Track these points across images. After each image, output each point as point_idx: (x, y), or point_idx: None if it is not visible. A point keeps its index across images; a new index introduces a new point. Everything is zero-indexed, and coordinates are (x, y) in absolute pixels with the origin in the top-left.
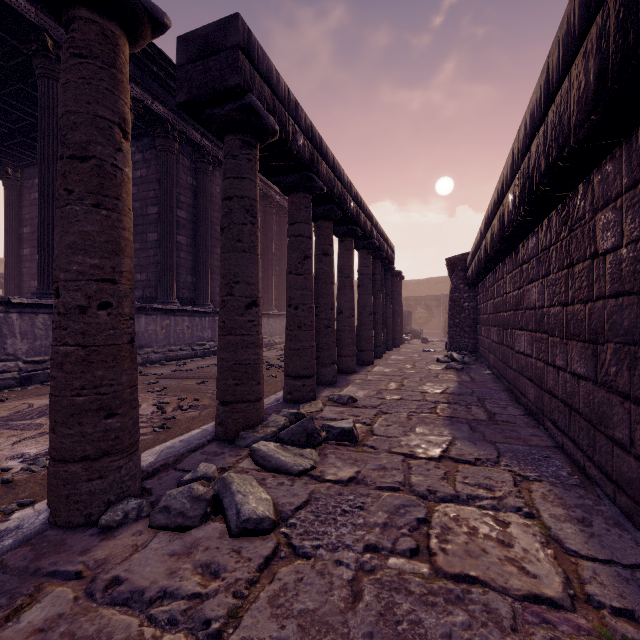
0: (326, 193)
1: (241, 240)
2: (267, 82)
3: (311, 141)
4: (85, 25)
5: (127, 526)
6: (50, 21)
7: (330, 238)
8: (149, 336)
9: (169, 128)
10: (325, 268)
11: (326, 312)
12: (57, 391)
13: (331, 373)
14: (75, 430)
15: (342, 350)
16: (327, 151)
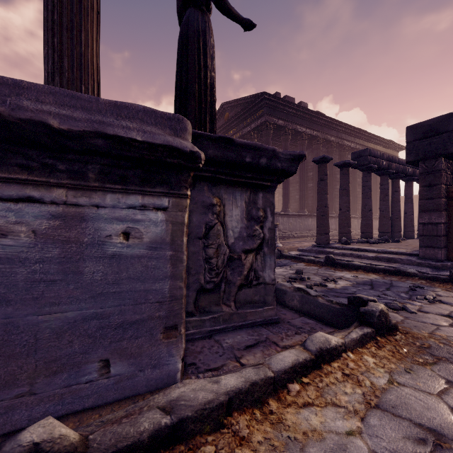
0: (395, 172)
1: (367, 196)
2: (374, 156)
3: (388, 160)
4: (345, 170)
5: (352, 243)
6: (287, 123)
7: (398, 185)
8: (312, 226)
9: (319, 140)
10: (396, 197)
11: (396, 213)
12: (341, 223)
13: (398, 235)
14: (344, 229)
15: (406, 229)
16: (395, 158)
